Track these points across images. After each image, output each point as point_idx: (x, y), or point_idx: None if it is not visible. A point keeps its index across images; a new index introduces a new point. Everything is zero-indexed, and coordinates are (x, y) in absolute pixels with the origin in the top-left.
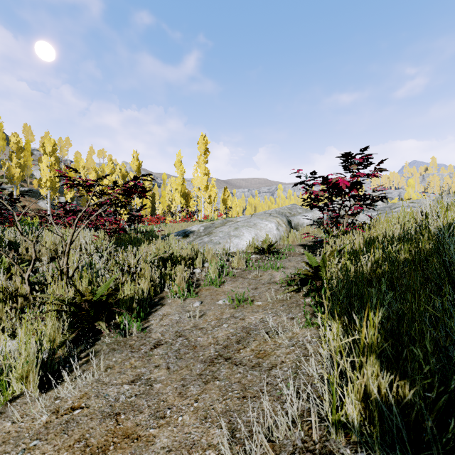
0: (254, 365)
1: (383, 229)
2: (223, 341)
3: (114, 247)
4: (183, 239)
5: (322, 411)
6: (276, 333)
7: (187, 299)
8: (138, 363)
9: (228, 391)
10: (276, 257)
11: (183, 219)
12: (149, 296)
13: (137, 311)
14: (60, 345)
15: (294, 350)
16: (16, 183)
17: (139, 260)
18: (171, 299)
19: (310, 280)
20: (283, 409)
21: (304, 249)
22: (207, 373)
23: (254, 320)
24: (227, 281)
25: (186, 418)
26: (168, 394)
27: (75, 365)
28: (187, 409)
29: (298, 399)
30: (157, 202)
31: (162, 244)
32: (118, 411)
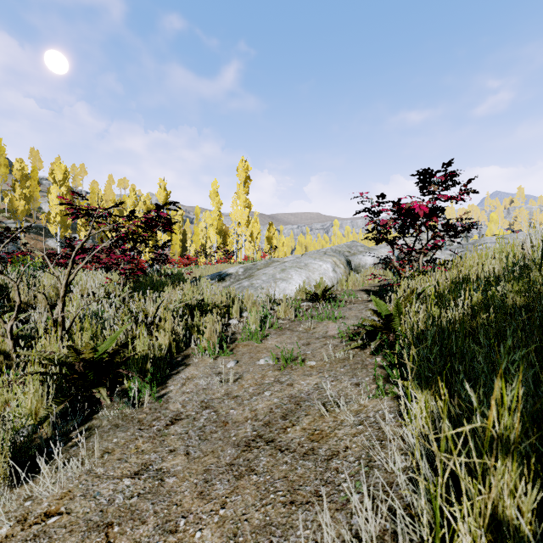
0: (306, 452)
1: (474, 267)
2: (264, 415)
3: (130, 292)
4: (217, 283)
5: (414, 534)
6: (337, 404)
7: (219, 358)
8: (148, 446)
9: (269, 491)
10: (333, 305)
11: (219, 260)
12: (170, 353)
13: (152, 374)
14: (42, 421)
15: (363, 430)
16: (20, 218)
17: (160, 308)
18: (198, 358)
19: (380, 333)
20: (351, 525)
21: (368, 295)
22: (240, 462)
23: (305, 386)
24: (271, 335)
25: (207, 534)
26: (185, 493)
27: (62, 448)
28: (209, 520)
29: (373, 509)
30: (189, 241)
31: (190, 289)
32: (110, 521)
